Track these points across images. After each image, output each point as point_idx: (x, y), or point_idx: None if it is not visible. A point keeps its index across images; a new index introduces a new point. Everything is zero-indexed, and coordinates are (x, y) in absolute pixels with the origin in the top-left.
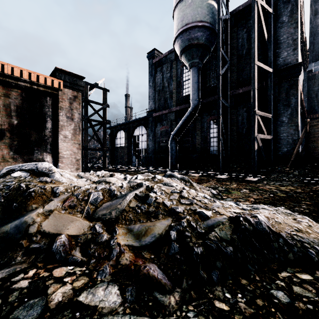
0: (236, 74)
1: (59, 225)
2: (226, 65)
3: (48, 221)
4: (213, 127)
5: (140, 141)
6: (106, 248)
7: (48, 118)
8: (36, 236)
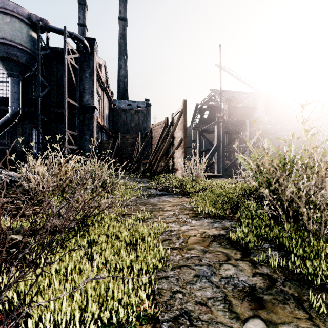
0: (56, 97)
1: None
2: (46, 89)
3: None
4: (36, 134)
5: None
6: None
7: None
8: None
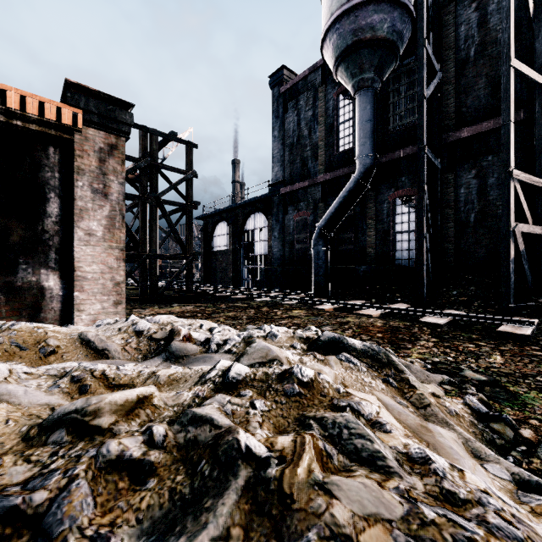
0: (454, 99)
1: None
2: (434, 78)
3: None
4: (402, 212)
5: (256, 240)
6: None
7: (51, 194)
8: None
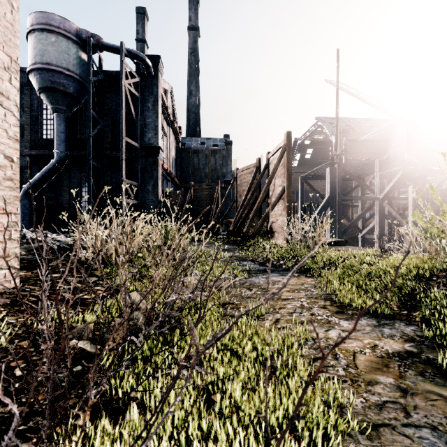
0: (111, 136)
1: None
2: (98, 126)
3: None
4: (86, 186)
5: None
6: None
7: None
8: None
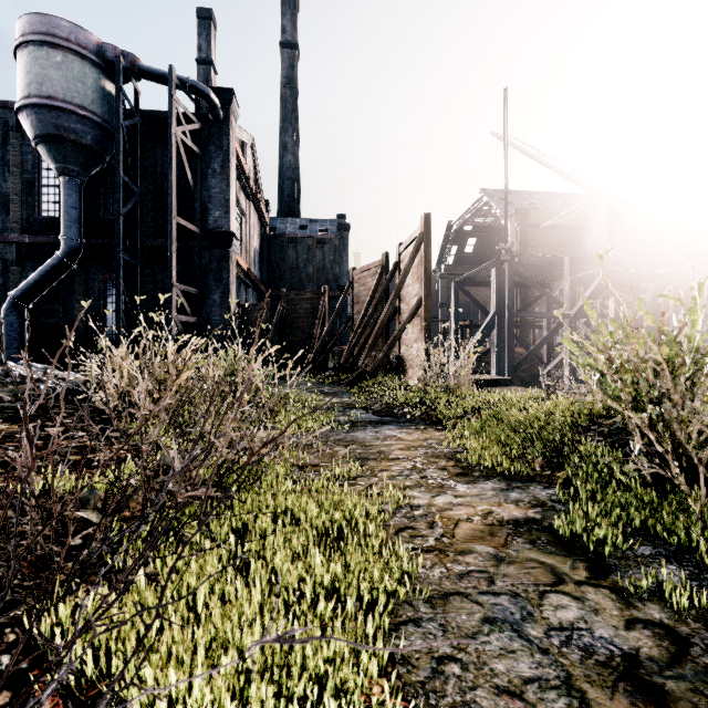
0: (154, 214)
1: None
2: (133, 198)
3: None
4: (113, 293)
5: None
6: None
7: None
8: None
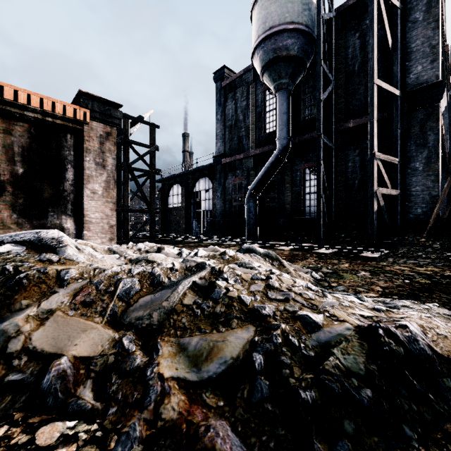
0: (344, 99)
1: (62, 337)
2: (329, 86)
3: (43, 329)
4: (310, 179)
5: (203, 199)
6: (138, 385)
7: (69, 165)
8: (20, 357)
